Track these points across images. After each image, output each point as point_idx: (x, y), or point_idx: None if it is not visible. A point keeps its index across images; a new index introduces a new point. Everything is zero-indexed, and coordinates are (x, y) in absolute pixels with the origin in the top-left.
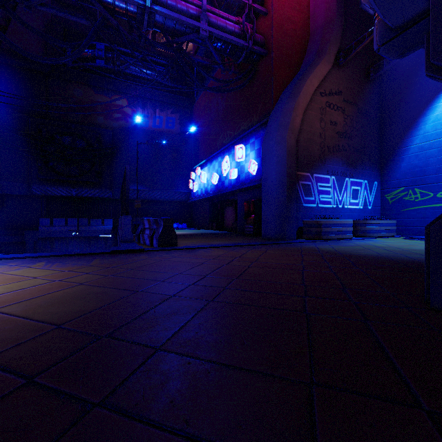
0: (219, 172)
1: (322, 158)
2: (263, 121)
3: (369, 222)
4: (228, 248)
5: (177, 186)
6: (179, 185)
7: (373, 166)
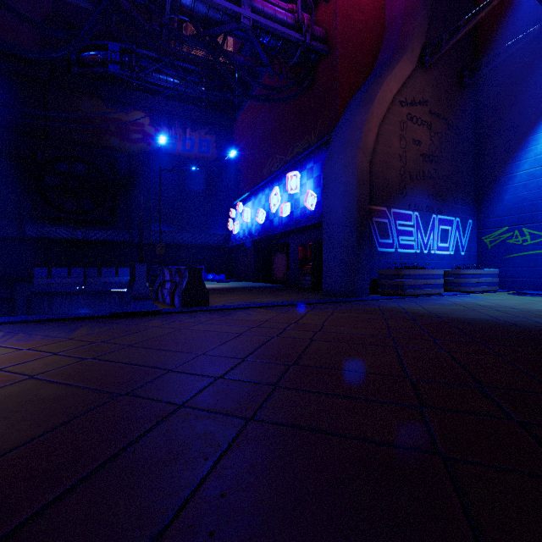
0: (266, 208)
1: (402, 188)
2: (324, 140)
3: (465, 272)
4: (279, 308)
5: (213, 226)
6: (216, 225)
7: (467, 199)
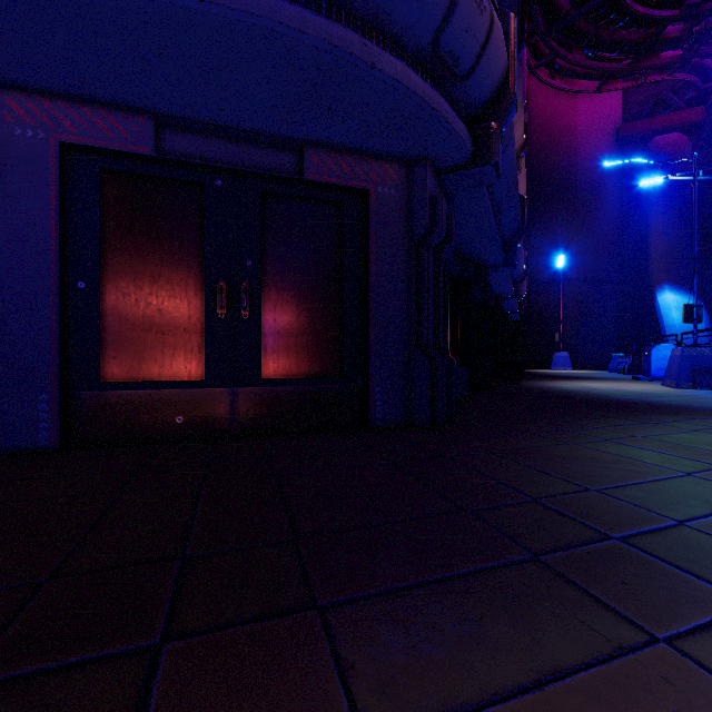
0: None
1: None
2: None
3: None
4: None
5: None
6: None
7: None
